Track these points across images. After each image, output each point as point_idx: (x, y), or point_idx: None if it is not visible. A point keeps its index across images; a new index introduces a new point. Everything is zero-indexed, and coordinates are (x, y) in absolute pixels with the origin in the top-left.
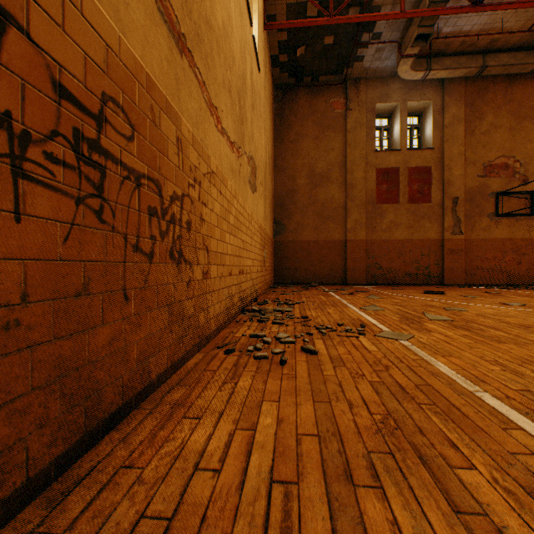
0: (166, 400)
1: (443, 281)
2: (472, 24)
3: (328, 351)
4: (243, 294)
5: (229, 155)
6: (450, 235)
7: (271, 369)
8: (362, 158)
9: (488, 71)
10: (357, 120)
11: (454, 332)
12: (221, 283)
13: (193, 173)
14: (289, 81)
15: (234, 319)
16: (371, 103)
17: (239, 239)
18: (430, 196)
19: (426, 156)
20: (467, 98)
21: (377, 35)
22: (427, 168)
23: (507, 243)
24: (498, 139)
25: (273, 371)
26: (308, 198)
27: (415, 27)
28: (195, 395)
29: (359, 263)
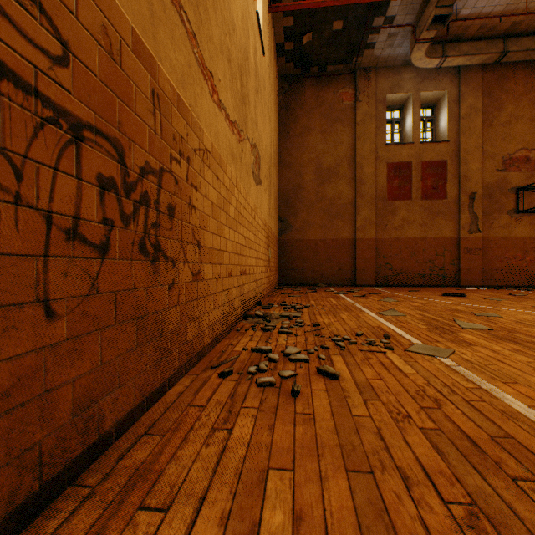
0: (123, 464)
1: (459, 282)
2: (493, 5)
3: (352, 374)
4: (245, 297)
5: (228, 135)
6: (466, 233)
7: (279, 404)
8: (372, 152)
9: (509, 57)
10: (367, 112)
11: (501, 346)
12: (218, 285)
13: (179, 145)
14: (295, 71)
15: (235, 327)
16: (382, 93)
17: (240, 234)
18: (445, 192)
19: (441, 149)
20: (485, 88)
21: (390, 19)
22: (442, 162)
23: (529, 241)
24: (519, 131)
25: (282, 408)
26: (315, 195)
27: (431, 7)
28: (168, 454)
29: (369, 263)
